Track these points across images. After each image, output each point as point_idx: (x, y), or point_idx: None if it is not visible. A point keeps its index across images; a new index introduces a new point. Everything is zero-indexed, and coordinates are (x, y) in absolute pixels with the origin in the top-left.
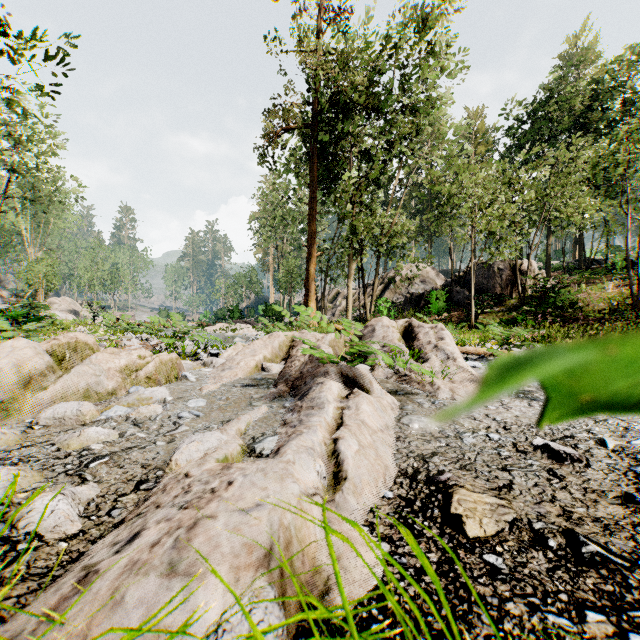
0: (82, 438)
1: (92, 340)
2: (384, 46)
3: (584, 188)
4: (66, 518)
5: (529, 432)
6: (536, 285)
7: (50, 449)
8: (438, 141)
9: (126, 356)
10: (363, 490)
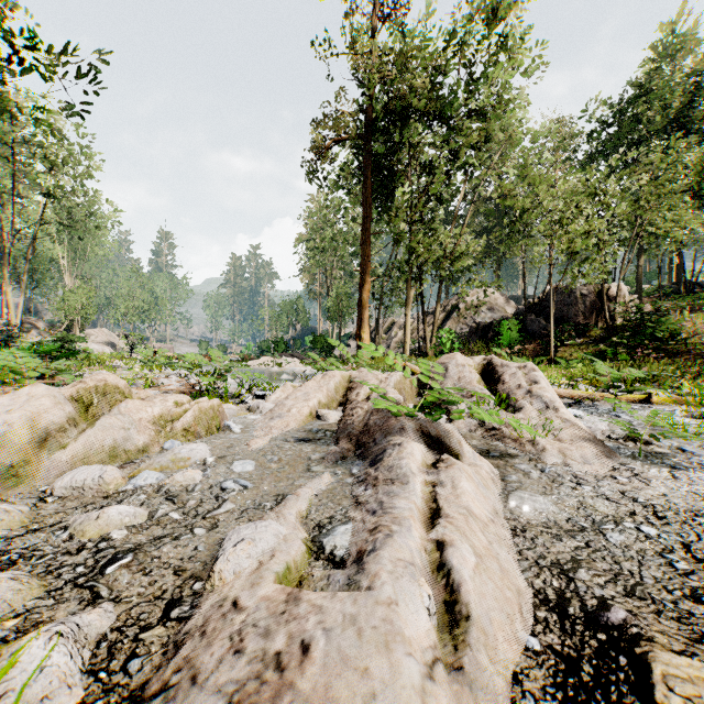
0: (101, 522)
1: (123, 382)
2: (448, 42)
3: (686, 198)
4: (61, 681)
5: (695, 524)
6: (629, 313)
7: (60, 537)
8: (510, 149)
9: (160, 403)
10: (495, 637)
